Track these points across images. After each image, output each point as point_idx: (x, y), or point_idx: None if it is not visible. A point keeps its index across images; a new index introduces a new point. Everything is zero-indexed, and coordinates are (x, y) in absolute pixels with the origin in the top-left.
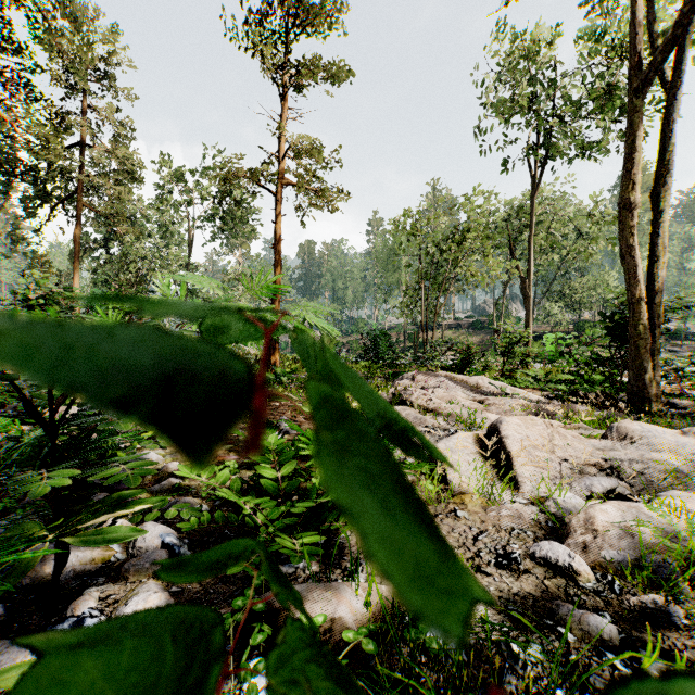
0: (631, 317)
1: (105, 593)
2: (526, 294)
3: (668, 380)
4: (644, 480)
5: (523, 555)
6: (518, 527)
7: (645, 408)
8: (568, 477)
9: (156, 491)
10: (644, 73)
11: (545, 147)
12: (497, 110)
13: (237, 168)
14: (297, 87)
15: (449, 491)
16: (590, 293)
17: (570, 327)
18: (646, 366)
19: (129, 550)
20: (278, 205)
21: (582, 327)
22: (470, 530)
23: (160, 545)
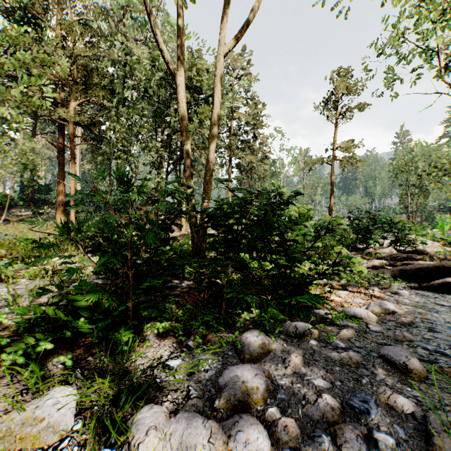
0: None
1: None
2: None
3: None
4: None
5: None
6: None
7: None
8: None
9: None
10: None
11: None
12: None
13: (316, 161)
14: (339, 115)
15: None
16: None
17: None
18: None
19: None
20: (332, 169)
21: None
22: None
23: None
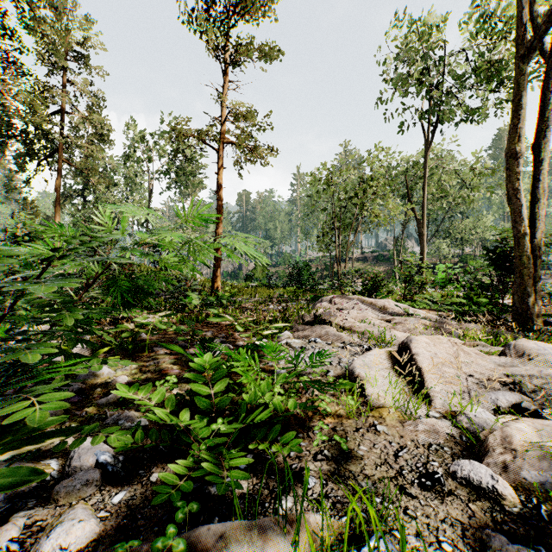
0: (516, 250)
1: (33, 518)
2: (421, 233)
3: (542, 303)
4: (544, 394)
5: (445, 474)
6: (435, 442)
7: (530, 327)
8: (475, 391)
9: (103, 404)
10: (528, 41)
11: (437, 112)
12: (398, 83)
13: (186, 129)
14: (235, 64)
15: (368, 406)
16: (471, 232)
17: (455, 259)
18: (529, 291)
19: (65, 468)
20: (220, 160)
21: (465, 259)
22: (390, 445)
23: (94, 464)
